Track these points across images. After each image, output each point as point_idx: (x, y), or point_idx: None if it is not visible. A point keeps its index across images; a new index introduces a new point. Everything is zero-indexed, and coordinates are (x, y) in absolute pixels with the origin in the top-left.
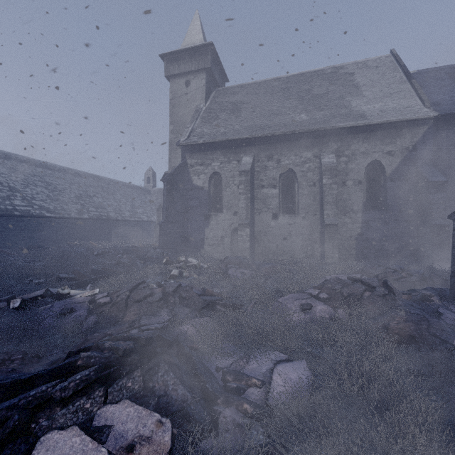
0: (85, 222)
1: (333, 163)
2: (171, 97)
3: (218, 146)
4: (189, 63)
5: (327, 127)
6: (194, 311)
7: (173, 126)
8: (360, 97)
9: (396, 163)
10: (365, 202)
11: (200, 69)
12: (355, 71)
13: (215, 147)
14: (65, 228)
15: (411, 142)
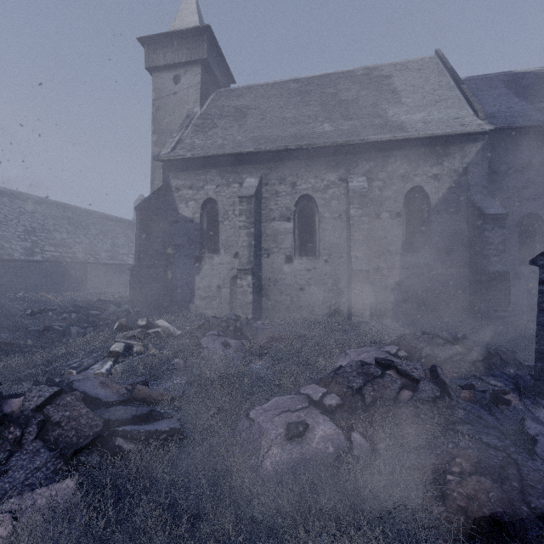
0: (37, 266)
1: (364, 188)
2: (155, 96)
3: (213, 162)
4: (178, 52)
5: (356, 140)
6: (54, 461)
7: (157, 136)
8: (398, 105)
9: (443, 191)
10: (404, 241)
11: (194, 60)
12: (392, 73)
13: (210, 164)
14: (4, 274)
15: (462, 163)
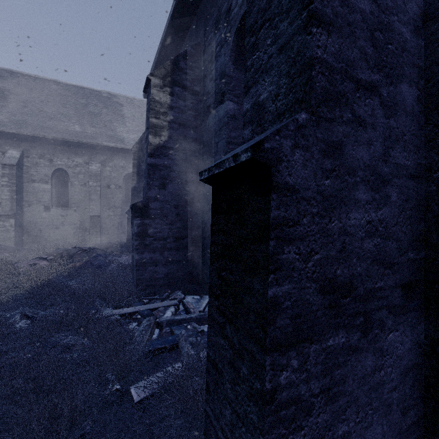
0: None
1: (98, 171)
2: None
3: None
4: None
5: (94, 143)
6: None
7: None
8: (123, 126)
9: None
10: (124, 201)
11: None
12: (124, 104)
13: None
14: None
15: None
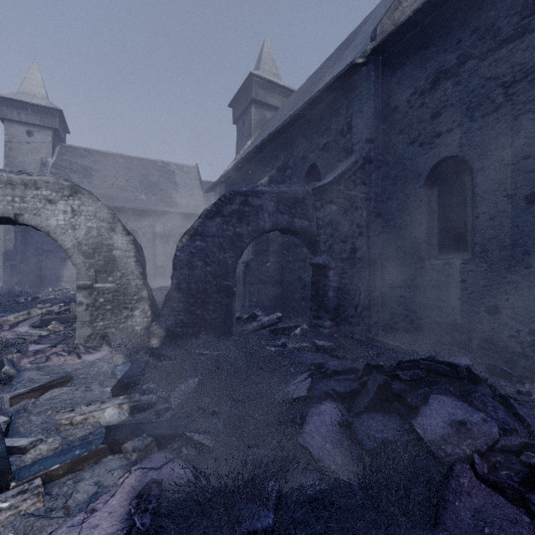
0: None
1: (162, 232)
2: (7, 139)
3: None
4: (33, 116)
5: (158, 209)
6: None
7: (11, 169)
8: (177, 192)
9: None
10: None
11: (47, 126)
12: (176, 171)
13: None
14: None
15: None
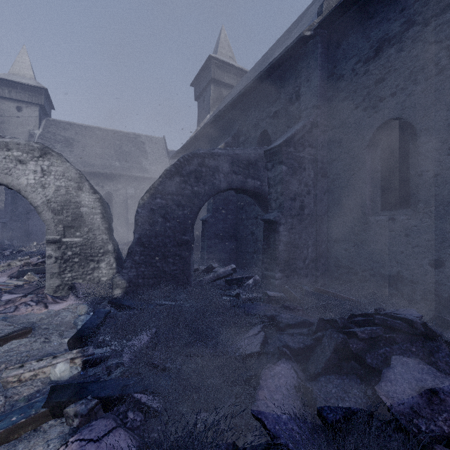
0: None
1: (133, 194)
2: None
3: None
4: (22, 94)
5: (130, 174)
6: None
7: None
8: (147, 160)
9: None
10: None
11: (34, 103)
12: (146, 142)
13: None
14: None
15: None
